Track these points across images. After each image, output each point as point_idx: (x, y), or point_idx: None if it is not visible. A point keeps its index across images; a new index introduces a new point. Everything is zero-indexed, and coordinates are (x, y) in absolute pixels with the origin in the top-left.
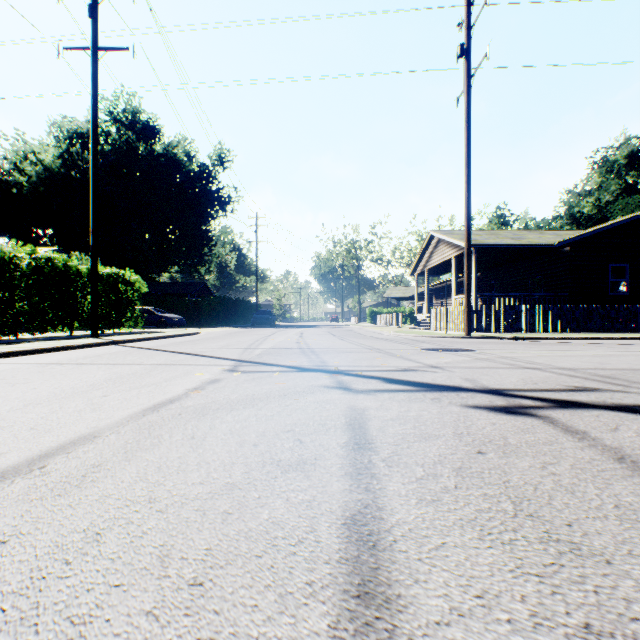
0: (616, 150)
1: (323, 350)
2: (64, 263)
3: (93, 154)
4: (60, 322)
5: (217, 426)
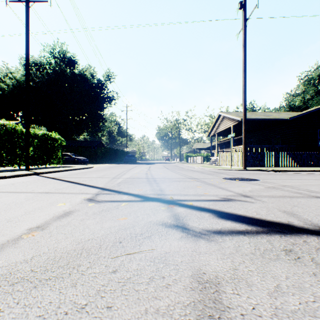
0: (312, 72)
1: (161, 179)
2: (13, 127)
3: (26, 62)
4: (11, 161)
5: None
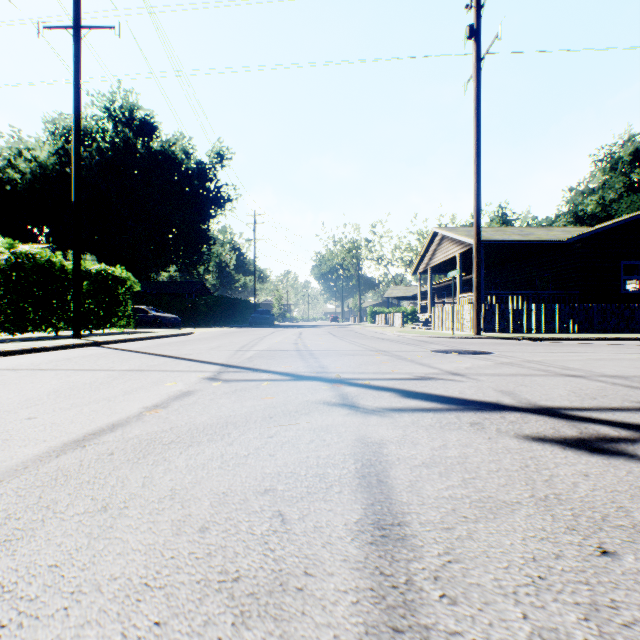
0: (620, 147)
1: (323, 352)
2: (47, 259)
3: (75, 140)
4: (43, 321)
5: (155, 480)
